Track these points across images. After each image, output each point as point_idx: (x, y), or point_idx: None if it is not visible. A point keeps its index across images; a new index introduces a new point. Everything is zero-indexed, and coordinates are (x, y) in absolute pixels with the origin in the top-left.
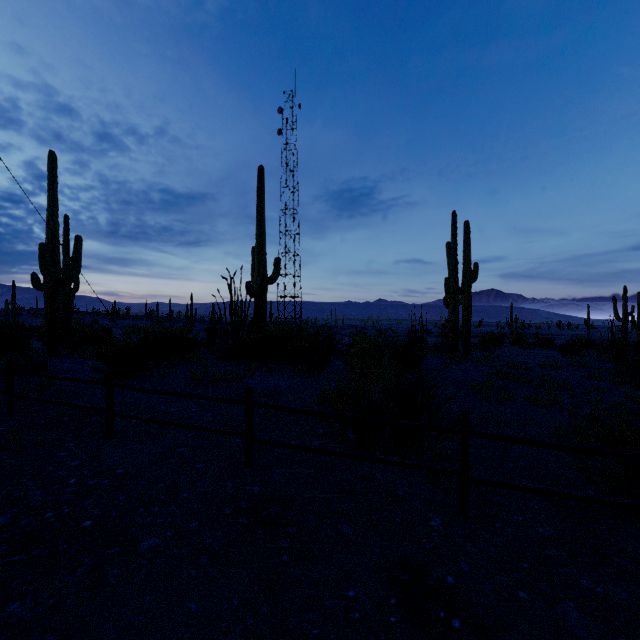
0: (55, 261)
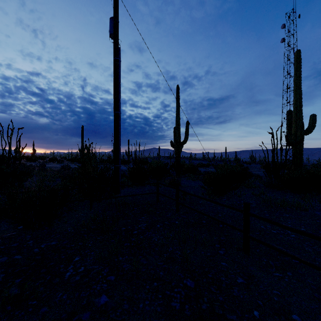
0: (178, 134)
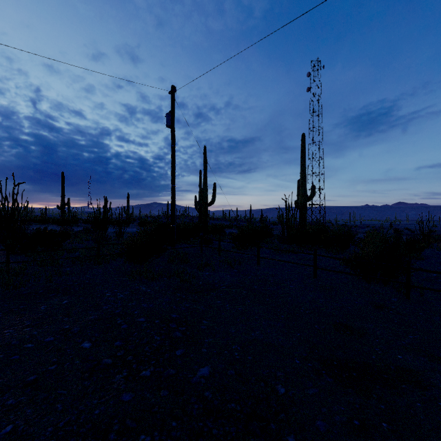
0: (206, 195)
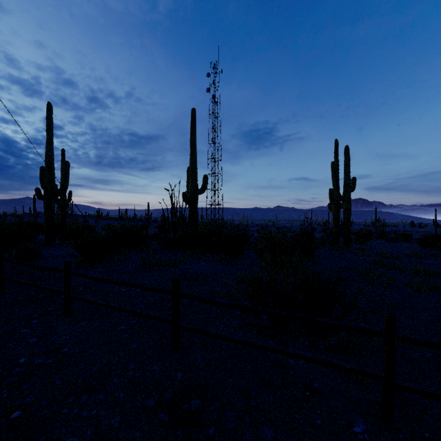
0: (51, 179)
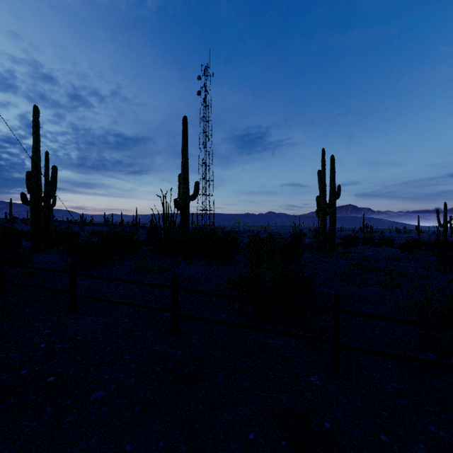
0: (38, 184)
